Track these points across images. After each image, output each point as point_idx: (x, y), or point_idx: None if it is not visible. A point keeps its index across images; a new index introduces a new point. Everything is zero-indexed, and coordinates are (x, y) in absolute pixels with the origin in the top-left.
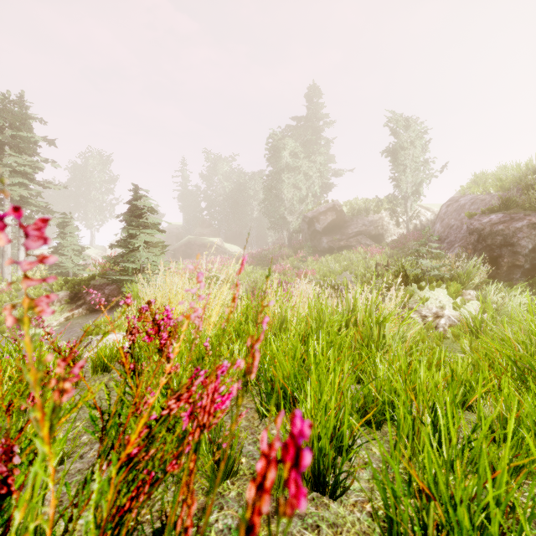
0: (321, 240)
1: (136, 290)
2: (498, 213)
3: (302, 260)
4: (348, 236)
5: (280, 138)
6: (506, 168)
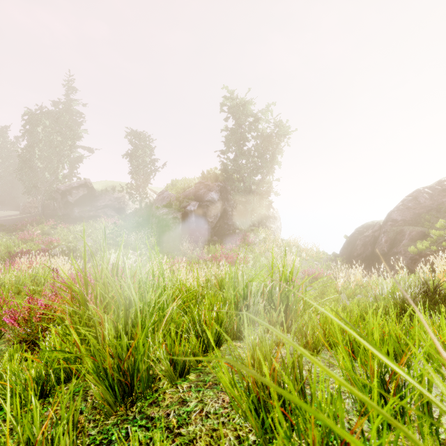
0: (73, 210)
1: None
2: (168, 208)
3: (53, 228)
4: (97, 208)
5: (32, 113)
6: (184, 180)
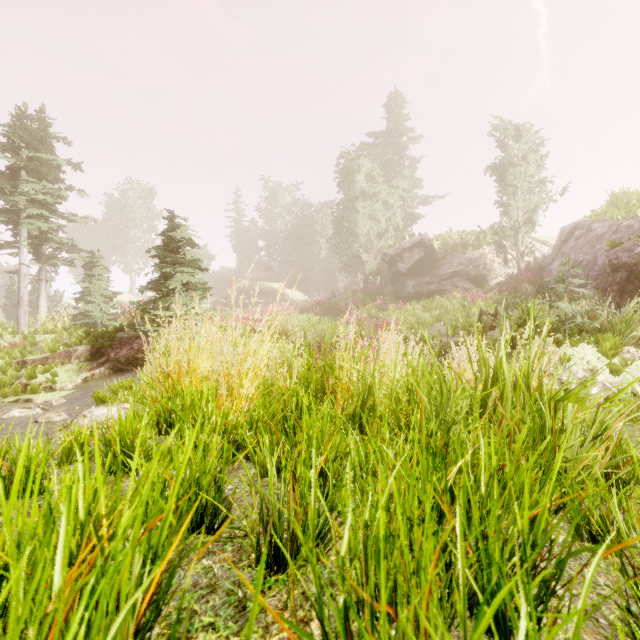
0: (405, 284)
1: (166, 344)
2: None
3: (382, 309)
4: (440, 278)
5: (354, 158)
6: None
